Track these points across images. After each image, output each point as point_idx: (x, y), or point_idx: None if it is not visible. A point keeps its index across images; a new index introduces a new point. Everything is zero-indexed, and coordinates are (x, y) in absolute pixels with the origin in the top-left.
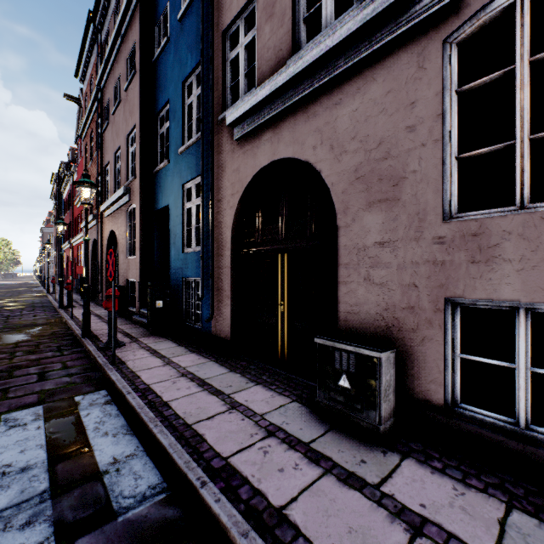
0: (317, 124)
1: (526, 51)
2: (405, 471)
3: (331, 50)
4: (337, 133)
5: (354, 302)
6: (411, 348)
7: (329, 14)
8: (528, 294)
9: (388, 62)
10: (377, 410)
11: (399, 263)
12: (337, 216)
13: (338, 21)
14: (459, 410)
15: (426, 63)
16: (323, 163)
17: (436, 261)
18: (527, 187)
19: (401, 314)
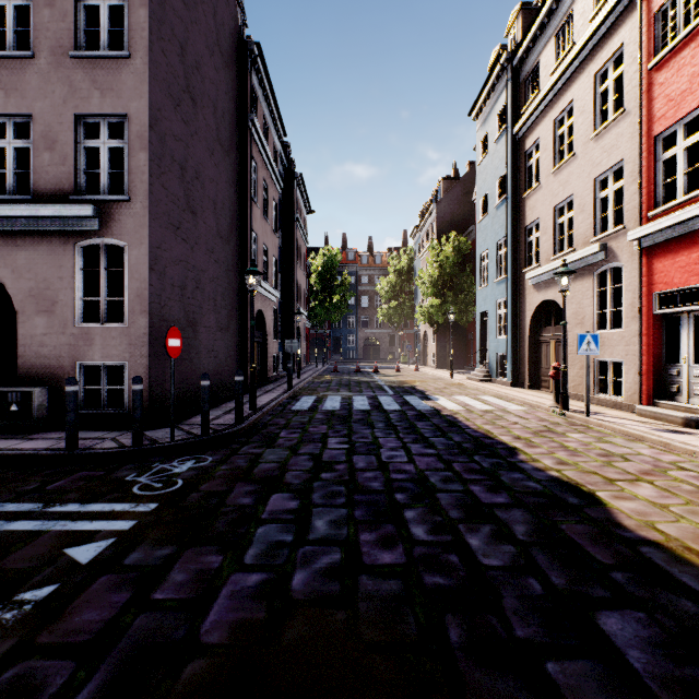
0: (2, 252)
1: (104, 265)
2: (42, 433)
3: (10, 216)
4: (18, 264)
5: (29, 367)
6: (61, 387)
7: (12, 184)
8: (104, 358)
9: (50, 239)
10: (33, 415)
11: (55, 345)
12: (17, 315)
13: (18, 198)
14: (82, 411)
15: (68, 250)
16: (7, 279)
17: (72, 344)
18: (104, 317)
19: (56, 371)
